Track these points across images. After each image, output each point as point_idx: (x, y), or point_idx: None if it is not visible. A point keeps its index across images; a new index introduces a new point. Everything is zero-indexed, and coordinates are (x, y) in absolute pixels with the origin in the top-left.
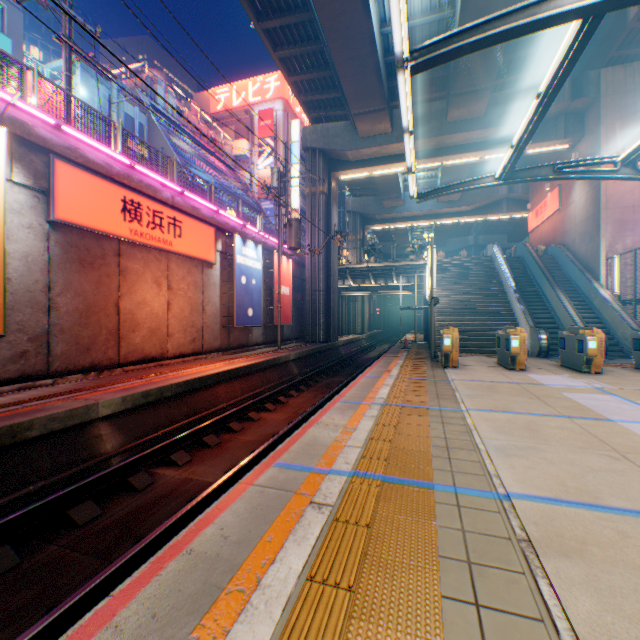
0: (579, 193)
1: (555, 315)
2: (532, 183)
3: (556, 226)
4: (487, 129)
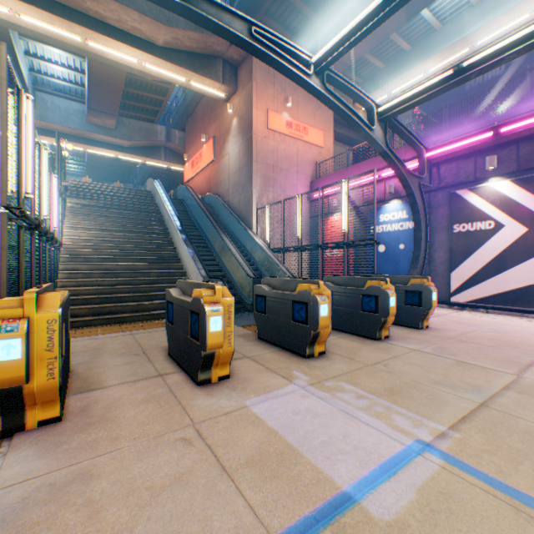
0: (234, 145)
1: (223, 262)
2: (190, 135)
3: (212, 177)
4: (149, 18)
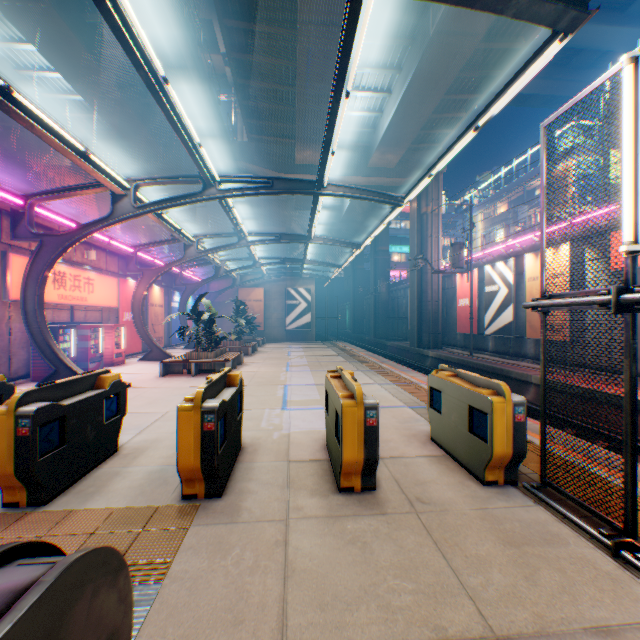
0: None
1: None
2: None
3: None
4: None
